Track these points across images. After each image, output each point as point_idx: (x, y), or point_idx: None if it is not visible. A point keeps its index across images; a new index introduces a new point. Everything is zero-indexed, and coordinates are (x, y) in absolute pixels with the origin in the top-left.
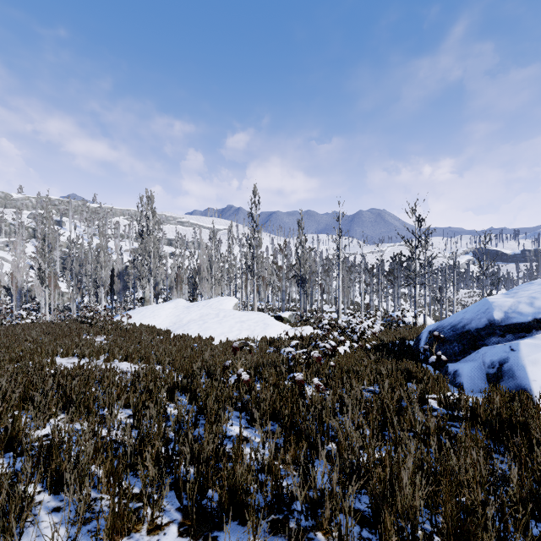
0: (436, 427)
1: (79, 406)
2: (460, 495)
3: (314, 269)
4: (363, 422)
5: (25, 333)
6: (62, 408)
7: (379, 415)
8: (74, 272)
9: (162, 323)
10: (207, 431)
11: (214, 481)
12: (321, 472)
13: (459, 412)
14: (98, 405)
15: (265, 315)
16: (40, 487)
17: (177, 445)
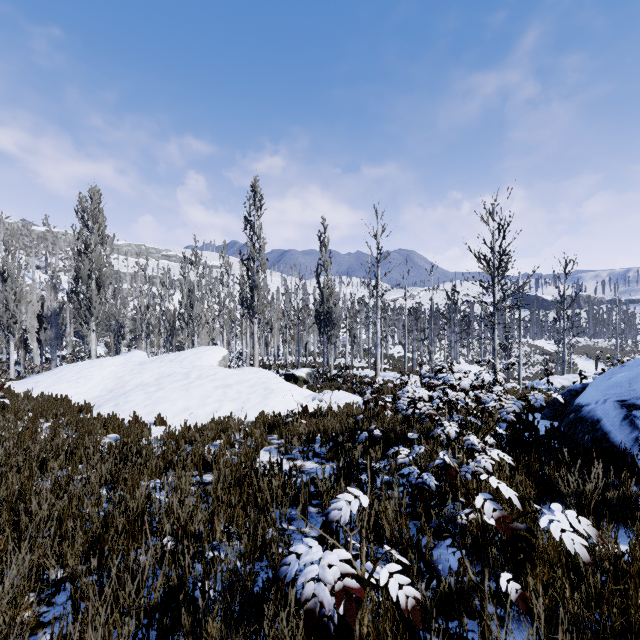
0: None
1: None
2: None
3: (338, 312)
4: None
5: None
6: None
7: None
8: None
9: (89, 391)
10: None
11: None
12: None
13: None
14: None
15: (270, 374)
16: None
17: None
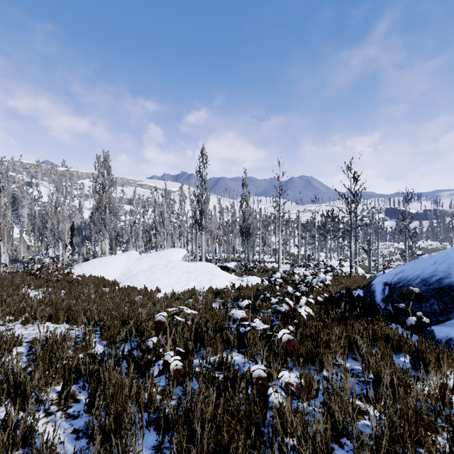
0: None
1: None
2: None
3: (255, 224)
4: None
5: None
6: None
7: None
8: (36, 227)
9: (112, 274)
10: None
11: None
12: None
13: None
14: None
15: (212, 266)
16: None
17: None
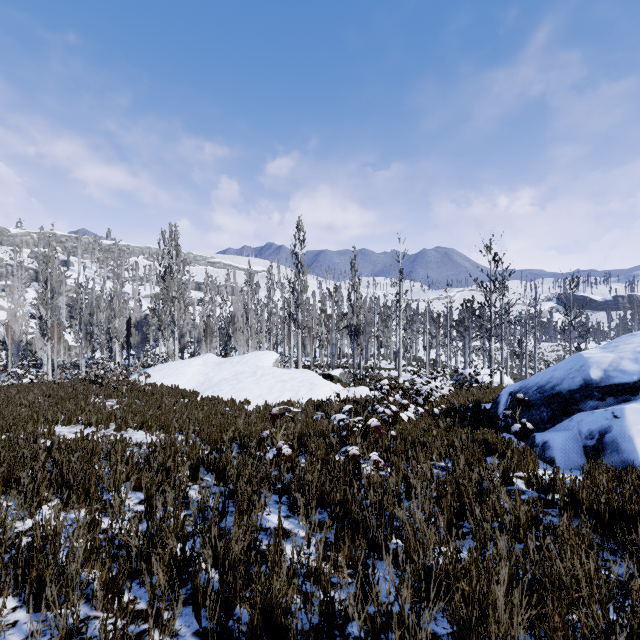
0: (530, 518)
1: (77, 489)
2: (567, 613)
3: (369, 318)
4: (433, 508)
5: (21, 395)
6: (56, 491)
7: (454, 500)
8: (83, 322)
9: (188, 383)
10: (237, 525)
11: (244, 592)
12: (383, 578)
13: (554, 496)
14: (101, 488)
15: (312, 373)
16: (16, 601)
17: (198, 540)
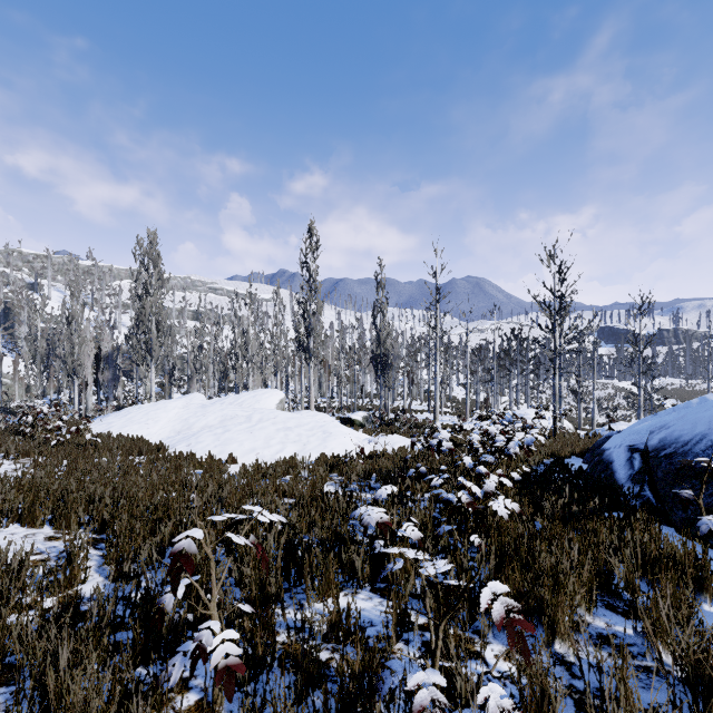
0: None
1: None
2: None
3: (396, 351)
4: None
5: None
6: None
7: None
8: (39, 354)
9: (159, 432)
10: None
11: None
12: None
13: None
14: None
15: (327, 418)
16: None
17: None
